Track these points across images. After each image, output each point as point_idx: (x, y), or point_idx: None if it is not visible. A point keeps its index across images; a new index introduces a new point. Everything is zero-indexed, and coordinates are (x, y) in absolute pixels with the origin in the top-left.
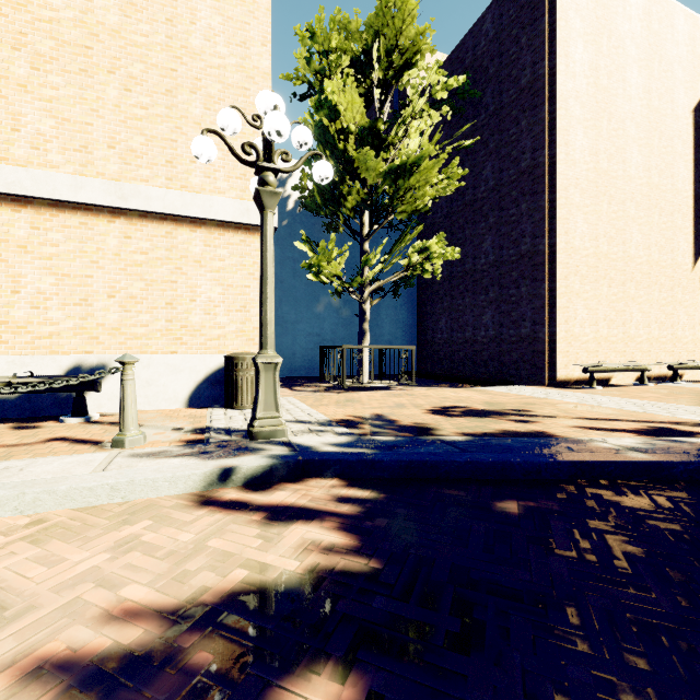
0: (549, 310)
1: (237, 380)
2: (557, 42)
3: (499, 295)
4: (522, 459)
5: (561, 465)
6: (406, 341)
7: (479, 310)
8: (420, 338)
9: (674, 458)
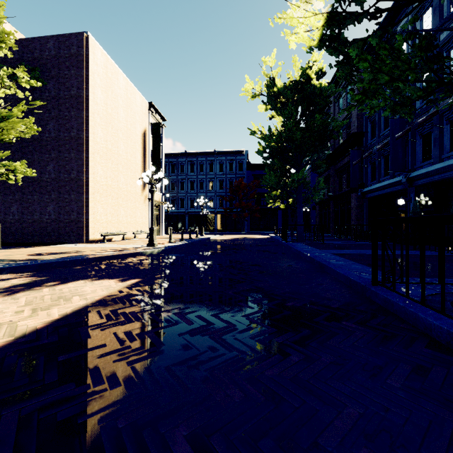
0: (86, 208)
1: None
2: (90, 85)
3: (58, 197)
4: (80, 258)
5: (92, 258)
6: None
7: (45, 203)
8: None
9: (120, 253)
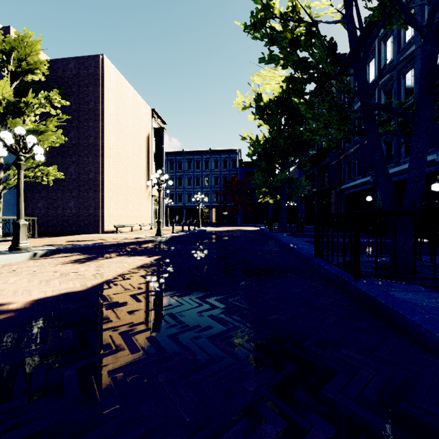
0: (102, 203)
1: None
2: (105, 100)
3: (78, 195)
4: (110, 244)
5: (118, 244)
6: (9, 214)
7: (67, 200)
8: None
9: (137, 241)
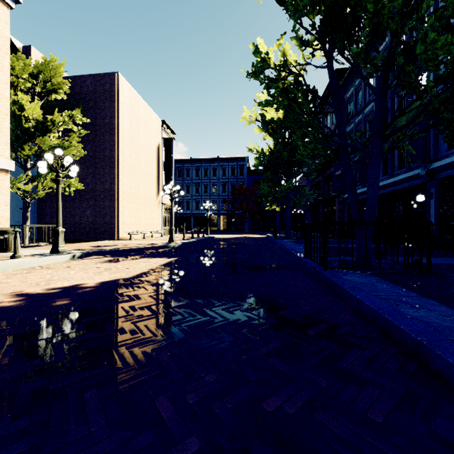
0: (117, 212)
1: (9, 240)
2: (119, 114)
3: (95, 204)
4: (131, 248)
5: (138, 248)
6: (30, 222)
7: (84, 208)
8: (41, 220)
9: (154, 246)
